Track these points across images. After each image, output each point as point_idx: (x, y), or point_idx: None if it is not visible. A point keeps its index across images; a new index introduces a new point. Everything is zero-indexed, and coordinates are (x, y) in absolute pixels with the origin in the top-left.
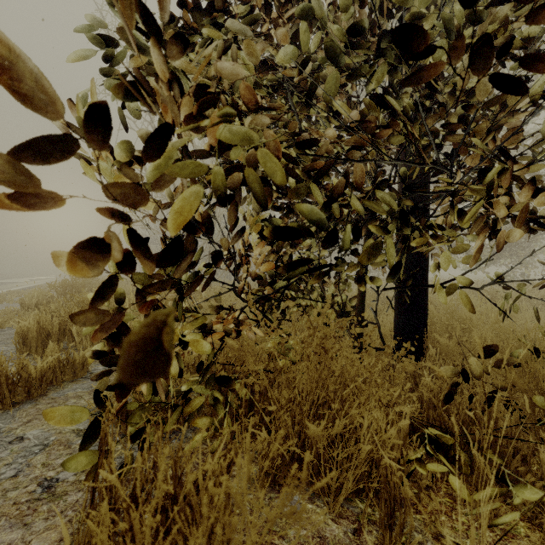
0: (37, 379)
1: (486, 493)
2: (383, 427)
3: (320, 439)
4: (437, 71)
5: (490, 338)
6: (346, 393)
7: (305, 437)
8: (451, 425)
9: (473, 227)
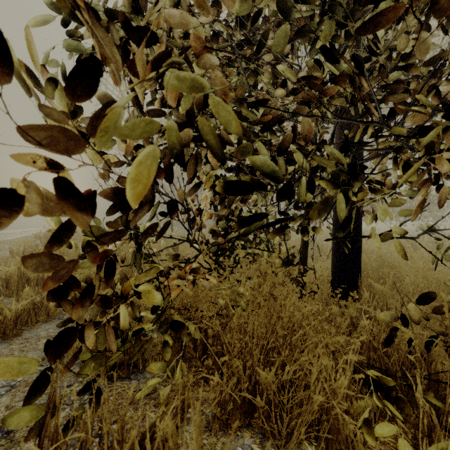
0: (11, 321)
1: (440, 446)
2: (333, 374)
3: (270, 384)
4: (397, 13)
5: (423, 284)
6: (294, 339)
7: (255, 380)
8: (391, 366)
9: (415, 182)
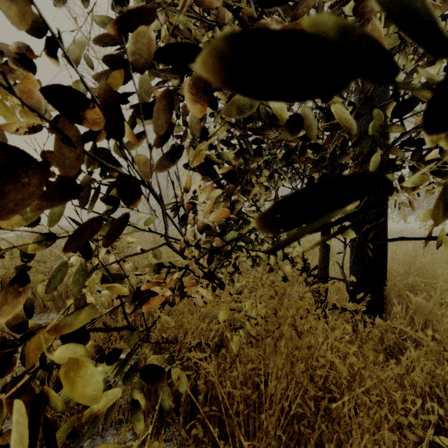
0: None
1: None
2: None
3: None
4: None
5: None
6: (336, 407)
7: None
8: None
9: None
